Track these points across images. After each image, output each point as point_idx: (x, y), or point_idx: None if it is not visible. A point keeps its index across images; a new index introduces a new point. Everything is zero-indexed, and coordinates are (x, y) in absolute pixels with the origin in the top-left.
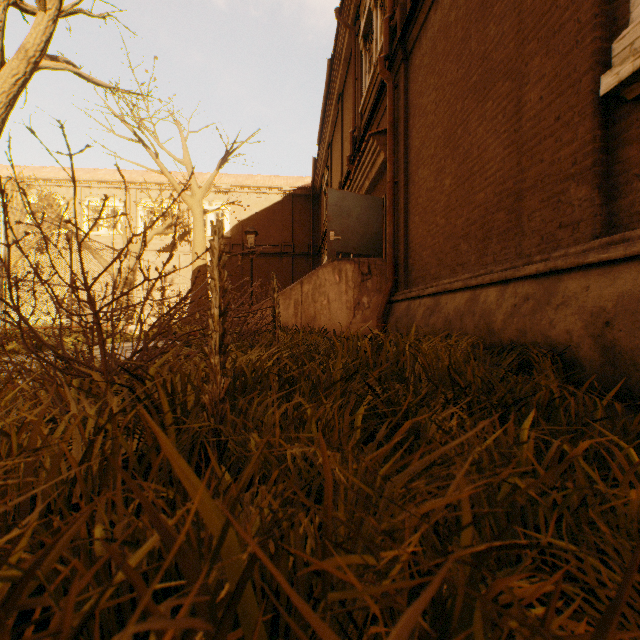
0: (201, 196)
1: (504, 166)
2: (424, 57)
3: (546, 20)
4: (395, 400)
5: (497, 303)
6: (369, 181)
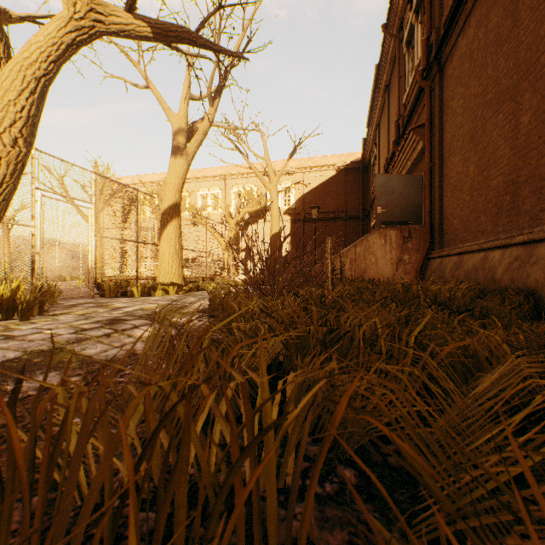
0: (276, 182)
1: (509, 162)
2: (454, 70)
3: (532, 69)
4: None
5: (499, 261)
6: (410, 162)
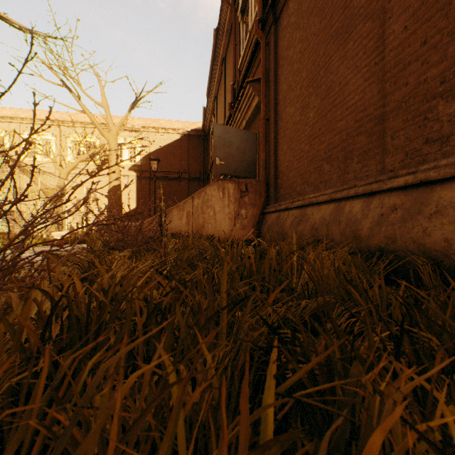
0: (116, 132)
1: (365, 95)
2: (291, 17)
3: None
4: (285, 316)
5: (363, 213)
6: (246, 120)
